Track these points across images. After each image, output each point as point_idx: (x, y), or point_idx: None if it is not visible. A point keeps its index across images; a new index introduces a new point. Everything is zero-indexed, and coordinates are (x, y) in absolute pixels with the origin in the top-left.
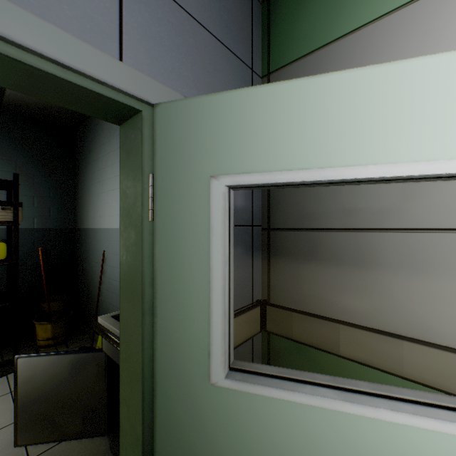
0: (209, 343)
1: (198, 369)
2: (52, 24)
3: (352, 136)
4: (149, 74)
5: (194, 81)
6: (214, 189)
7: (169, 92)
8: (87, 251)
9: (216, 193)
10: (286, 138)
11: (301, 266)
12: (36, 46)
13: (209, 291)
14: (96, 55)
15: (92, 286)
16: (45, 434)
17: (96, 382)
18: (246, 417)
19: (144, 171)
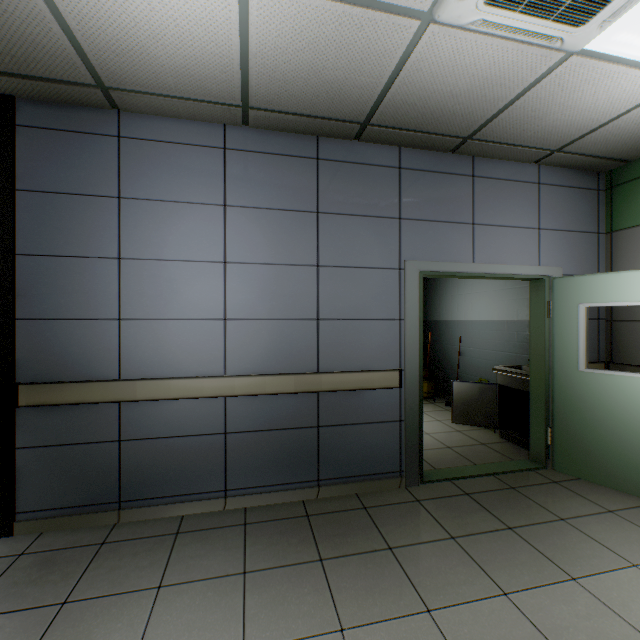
0: (577, 358)
1: (572, 367)
2: (524, 265)
3: (636, 292)
4: (547, 264)
5: (564, 257)
6: (579, 308)
7: (555, 268)
8: (439, 337)
9: (580, 309)
10: (609, 292)
11: (633, 341)
12: (522, 273)
13: (577, 341)
14: (533, 268)
15: (446, 363)
16: (465, 420)
17: (491, 400)
18: (593, 381)
19: (545, 300)
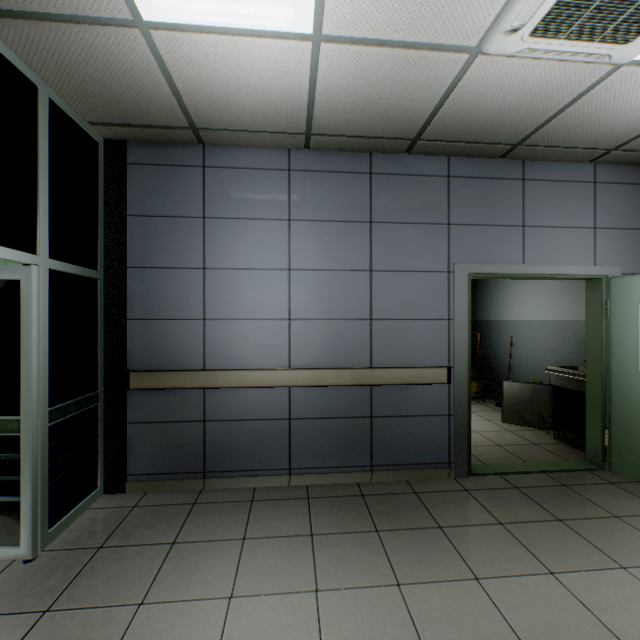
0: (637, 359)
1: (631, 368)
2: (578, 265)
3: None
4: (604, 263)
5: (623, 256)
6: (639, 308)
7: (612, 268)
8: (488, 337)
9: None
10: None
11: None
12: (575, 273)
13: (636, 341)
14: (588, 267)
15: (496, 363)
16: (516, 420)
17: (544, 401)
18: None
19: (602, 300)
